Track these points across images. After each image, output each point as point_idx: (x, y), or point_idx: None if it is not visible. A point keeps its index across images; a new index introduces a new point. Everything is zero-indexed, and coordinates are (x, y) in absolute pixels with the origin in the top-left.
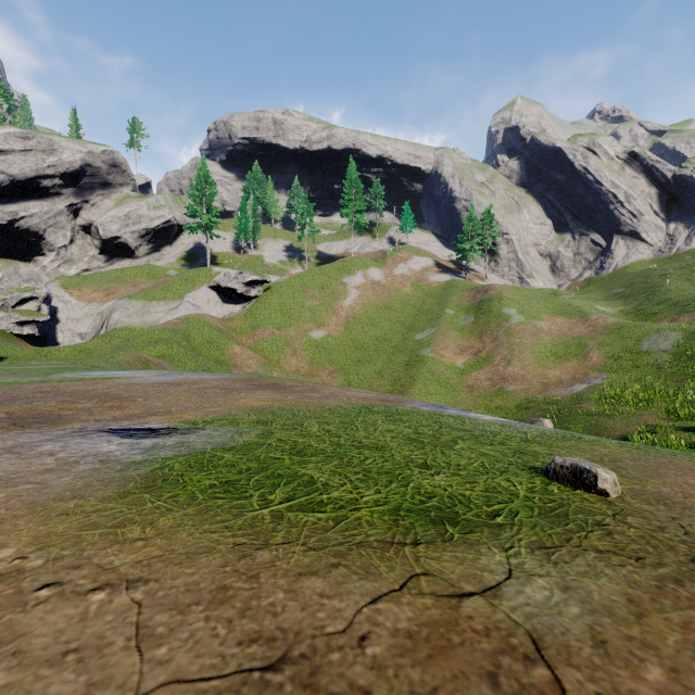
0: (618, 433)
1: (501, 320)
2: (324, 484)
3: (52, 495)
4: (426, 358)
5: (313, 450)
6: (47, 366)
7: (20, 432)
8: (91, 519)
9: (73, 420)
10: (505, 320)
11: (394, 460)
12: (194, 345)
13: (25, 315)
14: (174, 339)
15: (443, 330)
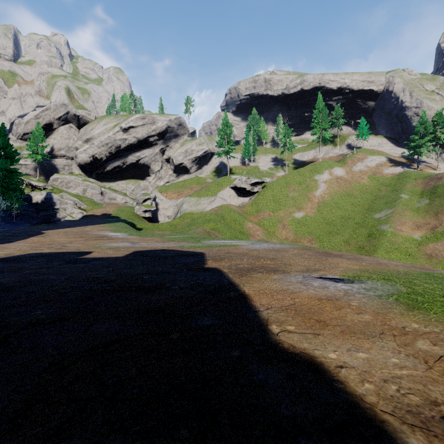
0: None
1: None
2: None
3: (377, 306)
4: (385, 232)
5: None
6: (182, 236)
7: (282, 275)
8: (419, 318)
9: (286, 271)
10: None
11: None
12: (227, 223)
13: (146, 207)
14: (217, 219)
15: (399, 211)
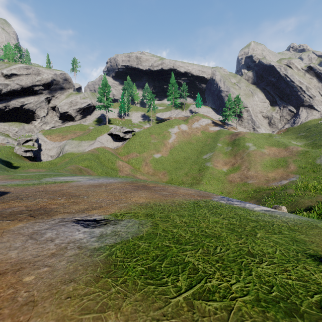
0: (306, 205)
1: (244, 149)
2: (203, 271)
3: (59, 278)
4: (208, 167)
5: (184, 238)
6: (38, 173)
7: (34, 222)
8: (84, 302)
9: (57, 212)
10: (247, 149)
11: (231, 249)
12: (101, 161)
13: (27, 147)
14: (92, 158)
15: (216, 154)
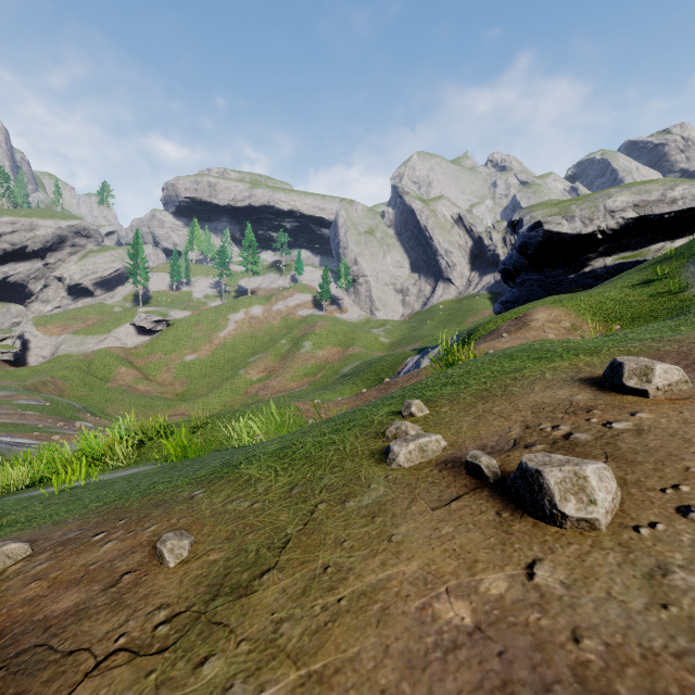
0: None
1: (296, 350)
2: None
3: None
4: (237, 375)
5: None
6: None
7: None
8: None
9: None
10: (298, 350)
11: None
12: (93, 369)
13: (5, 348)
14: (79, 366)
15: (265, 356)
